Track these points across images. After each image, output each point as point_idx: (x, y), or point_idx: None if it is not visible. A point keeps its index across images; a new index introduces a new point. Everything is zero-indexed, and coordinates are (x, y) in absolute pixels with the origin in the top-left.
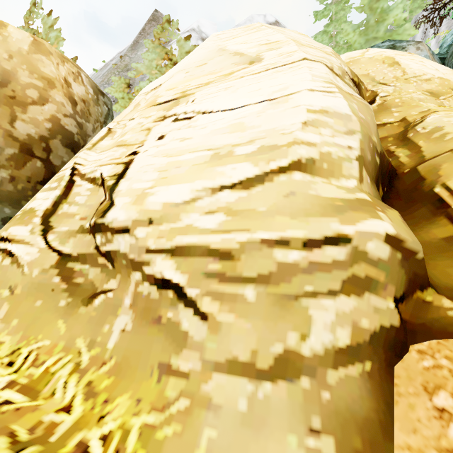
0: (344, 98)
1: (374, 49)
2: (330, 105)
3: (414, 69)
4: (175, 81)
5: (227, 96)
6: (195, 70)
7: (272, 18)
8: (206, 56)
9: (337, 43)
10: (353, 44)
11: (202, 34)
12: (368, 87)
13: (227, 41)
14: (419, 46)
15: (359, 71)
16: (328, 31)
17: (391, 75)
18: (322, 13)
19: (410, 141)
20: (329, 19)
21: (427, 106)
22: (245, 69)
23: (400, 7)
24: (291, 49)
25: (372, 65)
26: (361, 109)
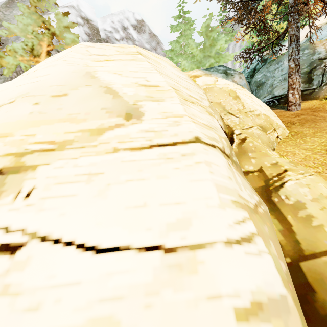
0: (265, 244)
1: (220, 79)
2: (261, 283)
3: (249, 105)
4: (14, 117)
5: (90, 205)
6: (49, 103)
7: (139, 17)
8: (68, 79)
9: (186, 52)
10: (196, 56)
11: (81, 12)
12: (221, 115)
13: (98, 62)
14: (241, 76)
15: (214, 99)
16: (180, 41)
17: (236, 107)
18: (175, 28)
19: (277, 208)
20: (180, 33)
21: (275, 157)
22: (121, 128)
23: (224, 40)
24: (176, 109)
25: (222, 95)
26: (275, 242)
